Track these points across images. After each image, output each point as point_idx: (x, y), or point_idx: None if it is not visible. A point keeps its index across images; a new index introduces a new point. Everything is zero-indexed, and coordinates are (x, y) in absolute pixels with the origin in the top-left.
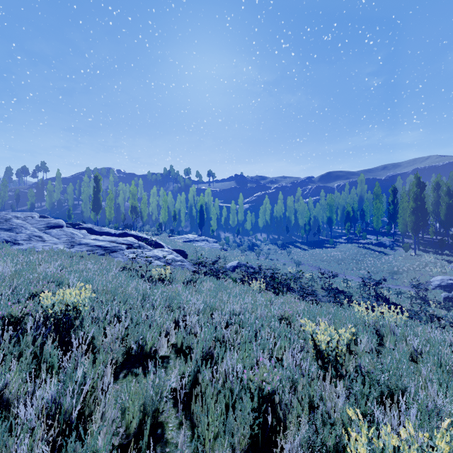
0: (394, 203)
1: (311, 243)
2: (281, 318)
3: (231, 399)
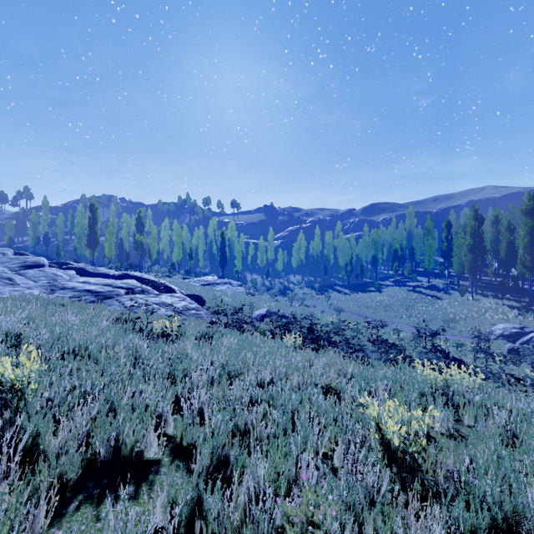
0: (448, 239)
1: (353, 286)
2: (325, 388)
3: None
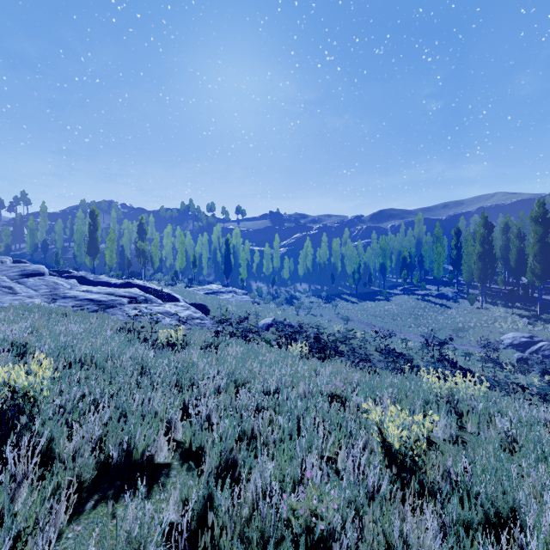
0: (458, 247)
1: (360, 294)
2: (331, 395)
3: (262, 545)
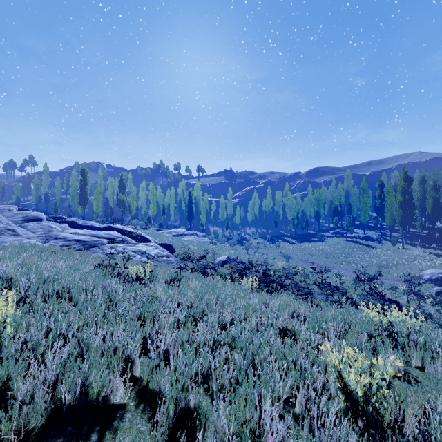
0: (381, 197)
1: (299, 237)
2: (282, 330)
3: None
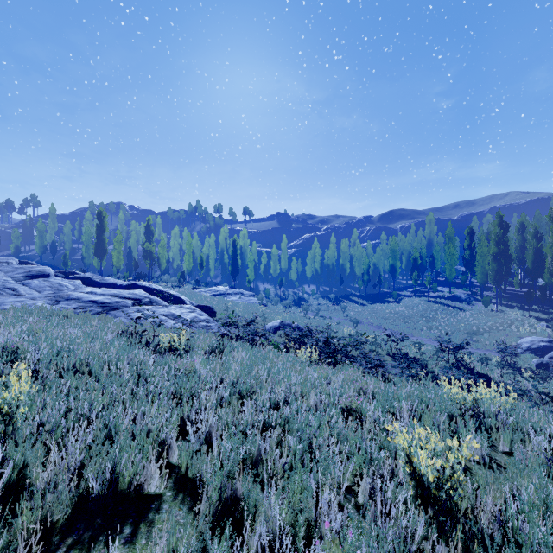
0: (471, 248)
1: (370, 296)
2: (345, 409)
3: None
